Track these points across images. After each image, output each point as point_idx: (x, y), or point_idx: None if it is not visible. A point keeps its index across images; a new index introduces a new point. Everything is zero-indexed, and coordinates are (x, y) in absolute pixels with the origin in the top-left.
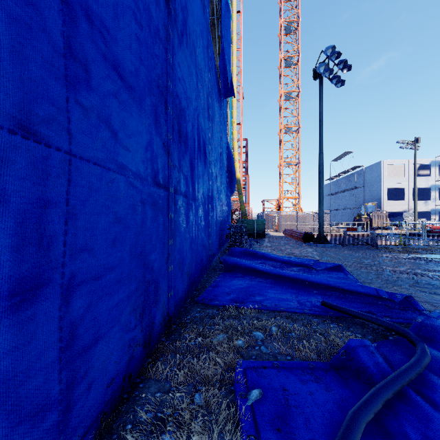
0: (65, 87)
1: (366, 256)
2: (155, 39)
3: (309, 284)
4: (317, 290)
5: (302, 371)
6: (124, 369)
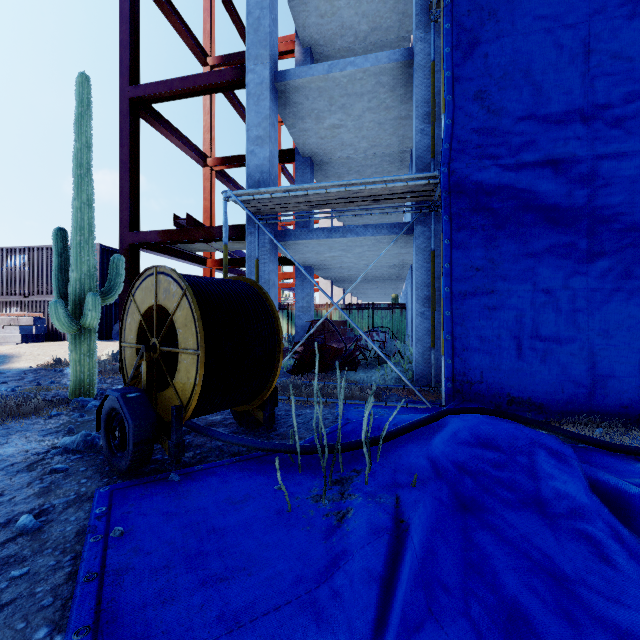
0: (586, 263)
1: None
2: None
3: None
4: None
5: None
6: None
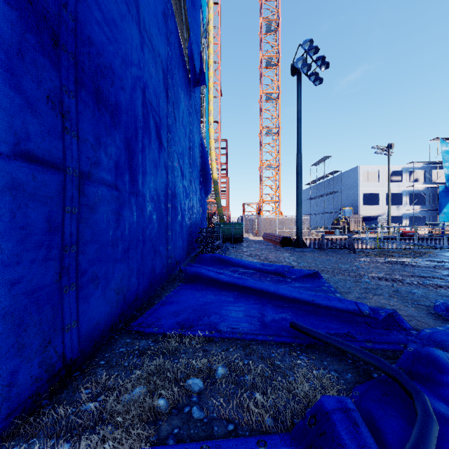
0: None
1: (344, 261)
2: None
3: (279, 297)
4: (288, 305)
5: None
6: None
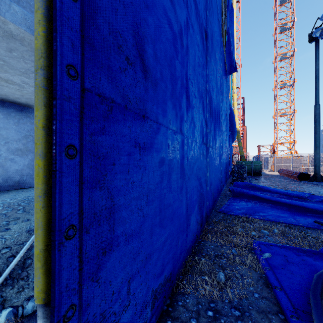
0: (186, 112)
1: None
2: (203, 67)
3: (303, 209)
4: (311, 214)
5: (297, 251)
6: (196, 232)
